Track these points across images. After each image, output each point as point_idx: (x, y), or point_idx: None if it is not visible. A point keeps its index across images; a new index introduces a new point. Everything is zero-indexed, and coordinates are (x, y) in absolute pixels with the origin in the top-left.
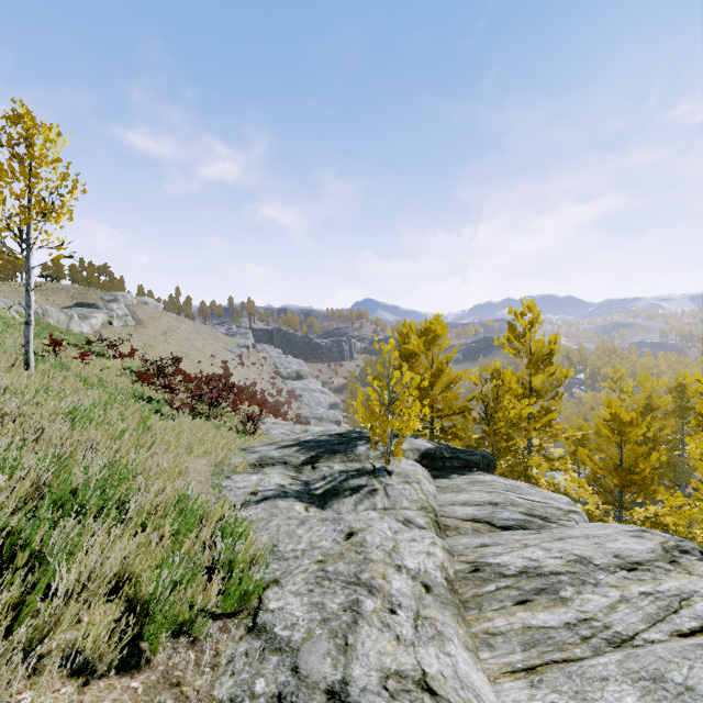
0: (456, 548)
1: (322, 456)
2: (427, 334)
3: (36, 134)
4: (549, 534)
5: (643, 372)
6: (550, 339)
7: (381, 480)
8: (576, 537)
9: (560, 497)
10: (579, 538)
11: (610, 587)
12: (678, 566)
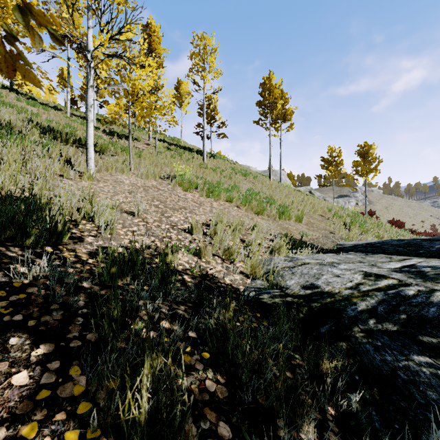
0: None
1: None
2: None
3: (369, 149)
4: None
5: None
6: None
7: None
8: None
9: None
10: None
11: None
12: None
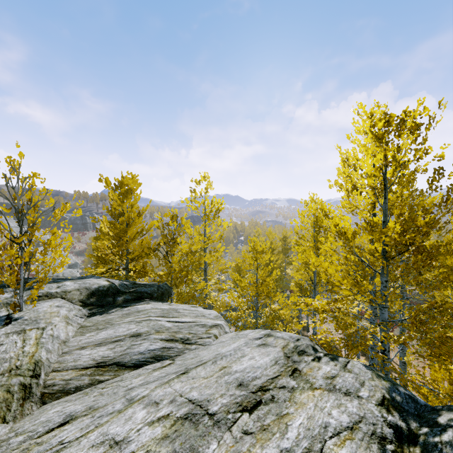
0: (5, 447)
1: None
2: (121, 187)
3: None
4: (181, 363)
5: (269, 229)
6: (219, 201)
7: None
8: (203, 364)
9: (210, 312)
10: (206, 365)
11: None
12: (300, 377)
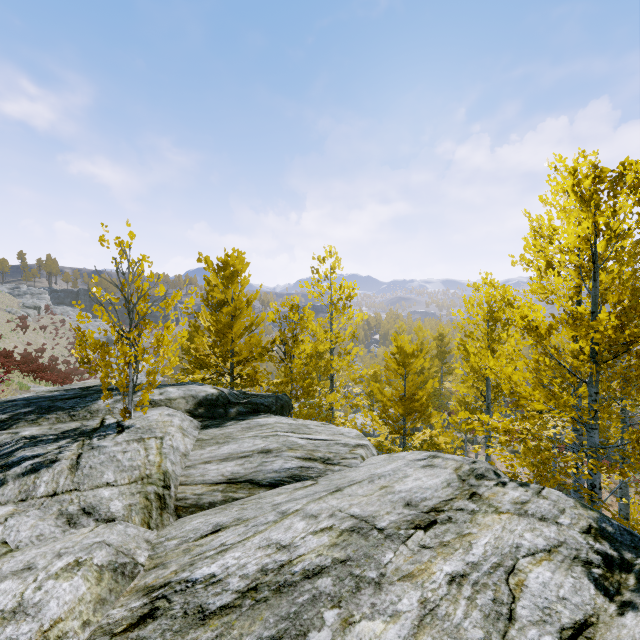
0: (163, 548)
1: (21, 418)
2: (225, 269)
3: None
4: (327, 483)
5: (418, 324)
6: (349, 285)
7: (91, 442)
8: (358, 483)
9: (350, 430)
10: (362, 484)
11: (402, 580)
12: (481, 501)
